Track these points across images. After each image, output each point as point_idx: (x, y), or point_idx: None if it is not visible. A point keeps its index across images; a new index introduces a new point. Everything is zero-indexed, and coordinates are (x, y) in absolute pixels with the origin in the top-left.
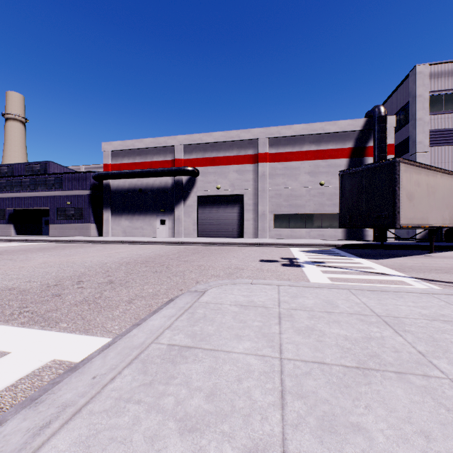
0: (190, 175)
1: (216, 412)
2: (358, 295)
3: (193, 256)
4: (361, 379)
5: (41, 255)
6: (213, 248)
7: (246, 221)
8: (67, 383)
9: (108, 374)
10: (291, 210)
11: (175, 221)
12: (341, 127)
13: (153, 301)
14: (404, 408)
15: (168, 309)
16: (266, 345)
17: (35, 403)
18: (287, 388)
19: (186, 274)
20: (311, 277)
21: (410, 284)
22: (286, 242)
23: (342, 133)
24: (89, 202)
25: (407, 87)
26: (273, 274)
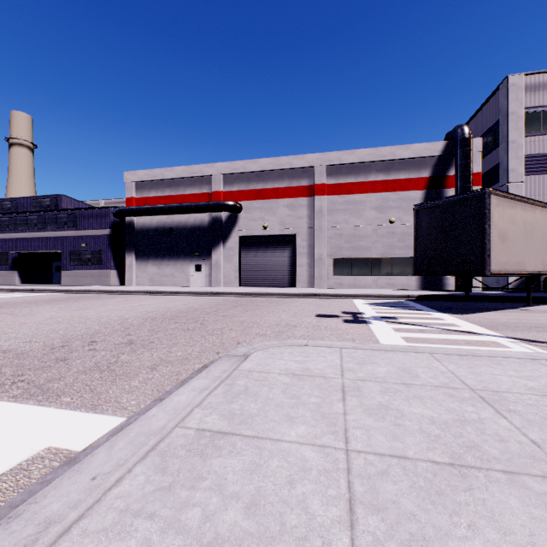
0: (230, 211)
1: (259, 533)
2: (443, 361)
3: (234, 310)
4: (458, 482)
5: (48, 309)
6: (259, 299)
7: (299, 266)
8: (56, 486)
9: (113, 474)
10: (354, 254)
11: (212, 267)
12: (415, 152)
13: (182, 368)
14: (523, 528)
15: (199, 380)
16: (327, 430)
17: (8, 518)
18: (356, 496)
19: (225, 332)
20: (381, 337)
21: (506, 345)
22: (348, 292)
23: (416, 159)
24: (109, 243)
25: (496, 103)
26: (333, 332)
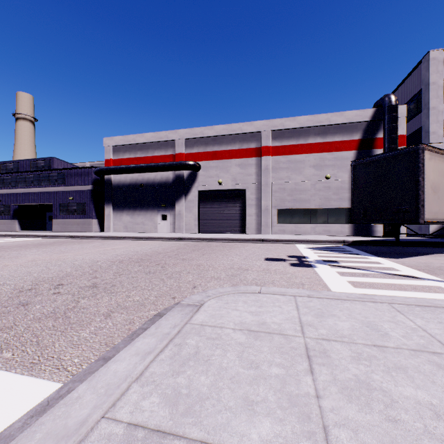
0: (191, 170)
1: None
2: (407, 313)
3: (193, 253)
4: None
5: (34, 252)
6: (214, 244)
7: (249, 216)
8: None
9: None
10: (295, 205)
11: (176, 216)
12: (348, 118)
13: (136, 315)
14: None
15: (145, 338)
16: (299, 429)
17: None
18: None
19: (182, 275)
20: (328, 281)
21: None
22: (291, 238)
23: (349, 124)
24: (91, 197)
25: (419, 75)
26: (282, 276)
